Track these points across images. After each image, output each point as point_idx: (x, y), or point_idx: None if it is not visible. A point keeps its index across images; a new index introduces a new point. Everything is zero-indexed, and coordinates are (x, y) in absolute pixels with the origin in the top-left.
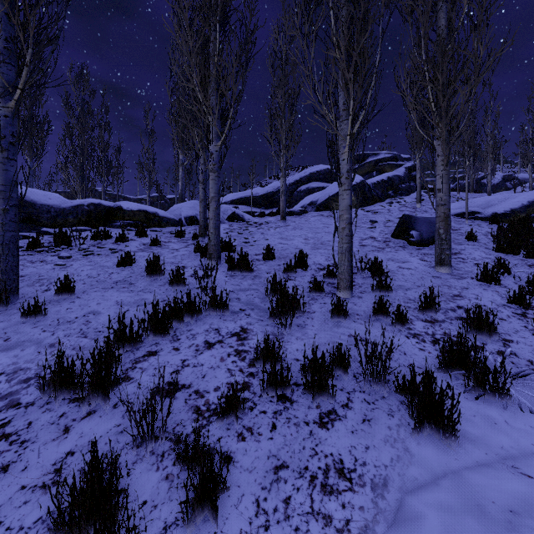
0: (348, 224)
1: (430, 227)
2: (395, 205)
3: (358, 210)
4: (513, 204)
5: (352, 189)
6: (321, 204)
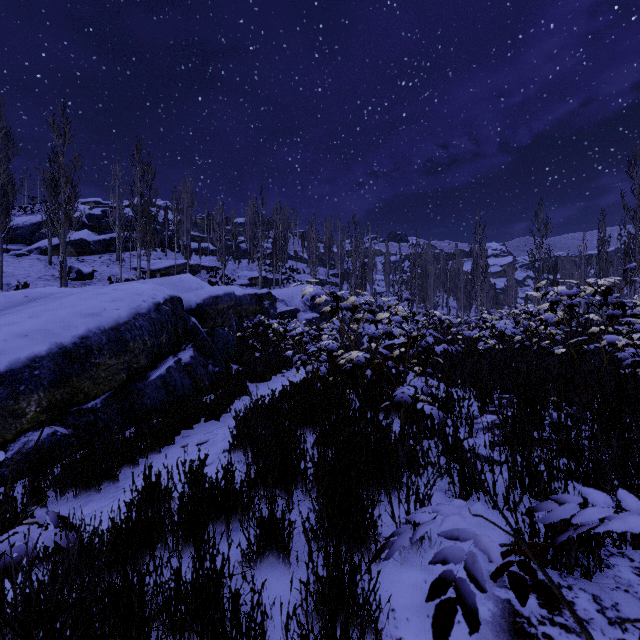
0: (1, 267)
1: (83, 272)
2: (104, 258)
3: (73, 258)
4: (162, 266)
5: (70, 244)
6: (44, 251)
